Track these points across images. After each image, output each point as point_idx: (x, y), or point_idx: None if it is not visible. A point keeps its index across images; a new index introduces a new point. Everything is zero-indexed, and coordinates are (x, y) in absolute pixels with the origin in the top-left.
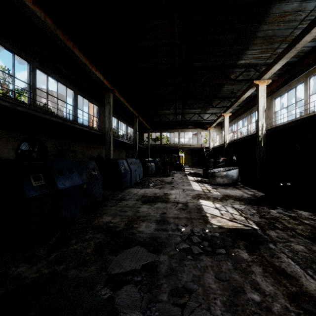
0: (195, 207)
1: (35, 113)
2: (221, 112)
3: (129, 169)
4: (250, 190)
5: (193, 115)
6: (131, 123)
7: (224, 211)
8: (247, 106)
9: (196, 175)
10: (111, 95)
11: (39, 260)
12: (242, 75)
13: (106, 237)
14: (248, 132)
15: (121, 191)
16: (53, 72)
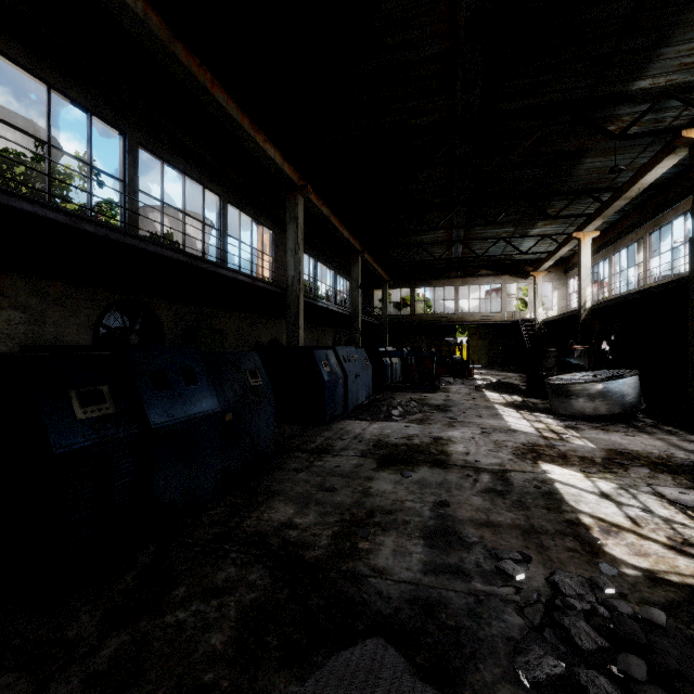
0: (535, 487)
1: (126, 241)
2: (567, 233)
3: (342, 372)
4: (684, 437)
5: (494, 243)
6: (344, 268)
7: (637, 510)
8: (645, 210)
9: (506, 389)
10: (300, 200)
11: (64, 665)
12: (640, 123)
13: (275, 583)
14: (648, 279)
15: (323, 427)
16: (175, 154)
